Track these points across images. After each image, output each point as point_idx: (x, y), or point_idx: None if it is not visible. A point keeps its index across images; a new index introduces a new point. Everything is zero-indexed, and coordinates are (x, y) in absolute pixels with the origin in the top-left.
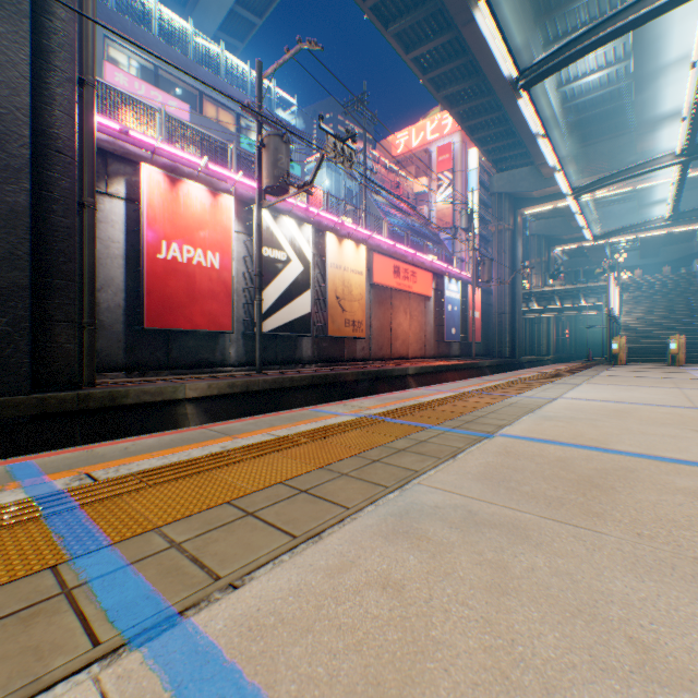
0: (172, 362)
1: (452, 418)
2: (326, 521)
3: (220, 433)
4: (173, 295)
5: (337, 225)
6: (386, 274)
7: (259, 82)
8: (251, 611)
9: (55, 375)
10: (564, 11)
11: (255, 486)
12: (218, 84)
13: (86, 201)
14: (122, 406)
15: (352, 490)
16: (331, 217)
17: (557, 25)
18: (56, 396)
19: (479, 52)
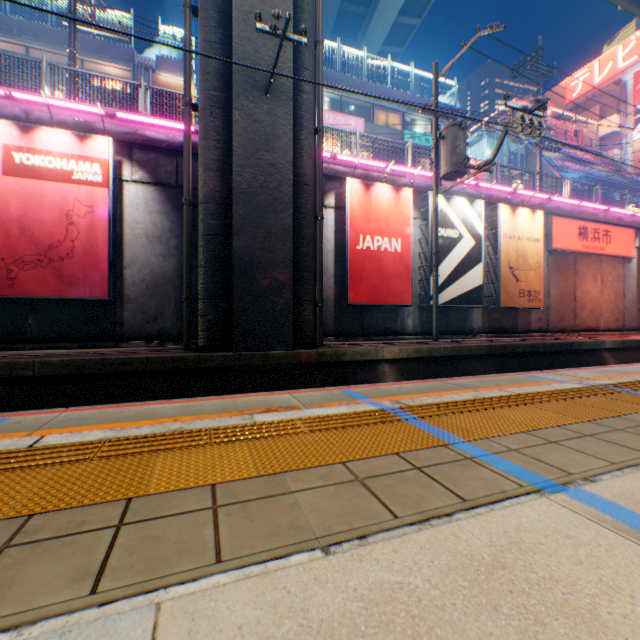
0: (364, 330)
1: None
2: (634, 458)
3: (458, 386)
4: (367, 277)
5: (507, 194)
6: (567, 237)
7: (434, 82)
8: (625, 493)
9: (303, 338)
10: None
11: (536, 425)
12: (385, 93)
13: (317, 215)
14: (341, 362)
15: (639, 442)
16: (500, 188)
17: None
18: (305, 352)
19: None
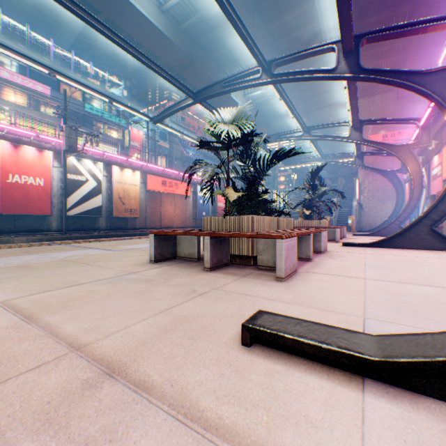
0: (18, 229)
1: (71, 243)
2: None
3: None
4: (17, 198)
5: (125, 160)
6: (157, 185)
7: (65, 99)
8: None
9: None
10: (229, 67)
11: None
12: (70, 75)
13: None
14: None
15: None
16: (119, 157)
17: (231, 71)
18: None
19: (192, 82)
